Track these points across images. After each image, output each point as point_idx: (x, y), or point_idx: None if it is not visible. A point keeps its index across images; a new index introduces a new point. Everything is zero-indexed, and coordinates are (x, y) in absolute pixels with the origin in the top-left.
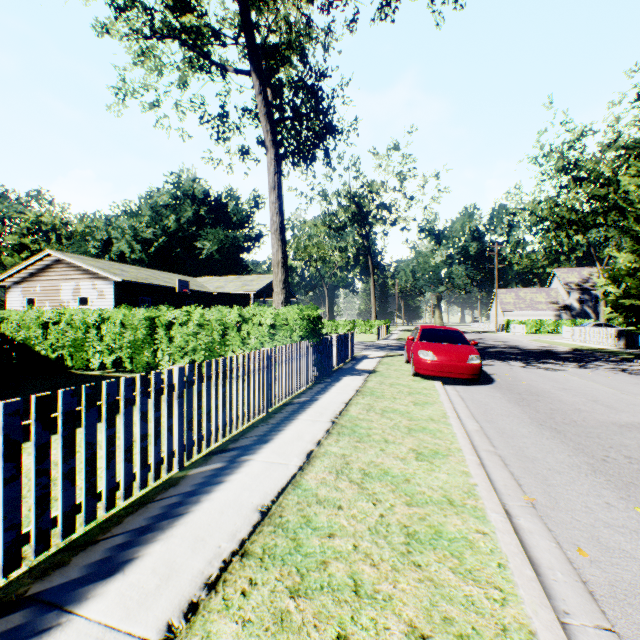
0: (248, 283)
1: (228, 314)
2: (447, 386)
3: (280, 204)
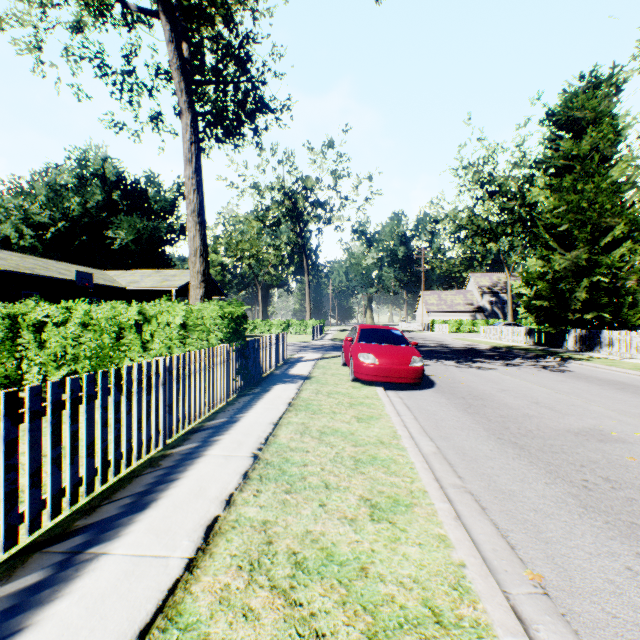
0: (169, 278)
1: (124, 311)
2: (389, 392)
3: (198, 180)
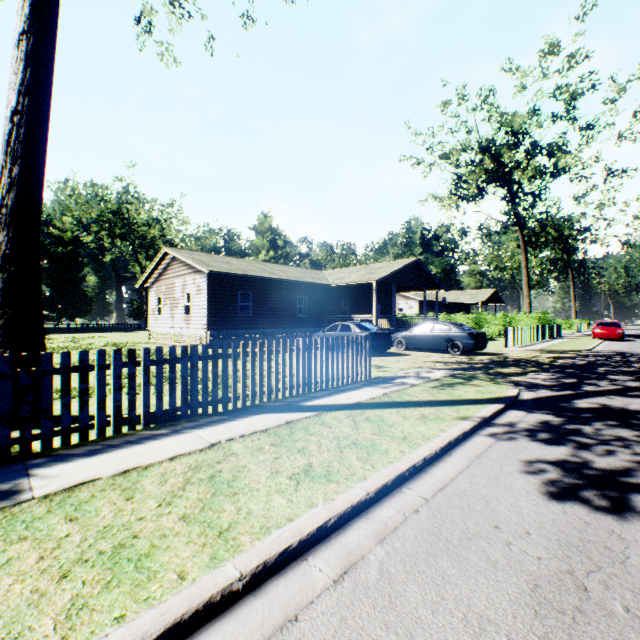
0: (474, 296)
1: (511, 316)
2: (606, 341)
3: (527, 273)
